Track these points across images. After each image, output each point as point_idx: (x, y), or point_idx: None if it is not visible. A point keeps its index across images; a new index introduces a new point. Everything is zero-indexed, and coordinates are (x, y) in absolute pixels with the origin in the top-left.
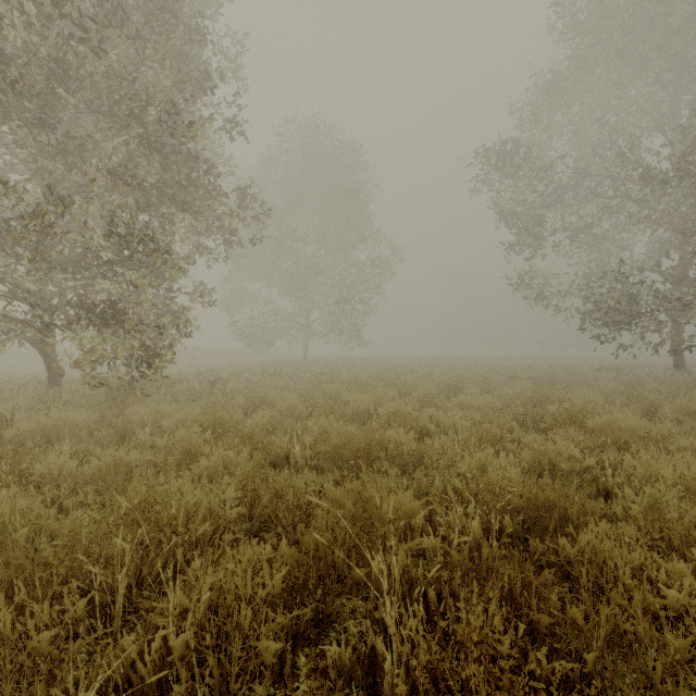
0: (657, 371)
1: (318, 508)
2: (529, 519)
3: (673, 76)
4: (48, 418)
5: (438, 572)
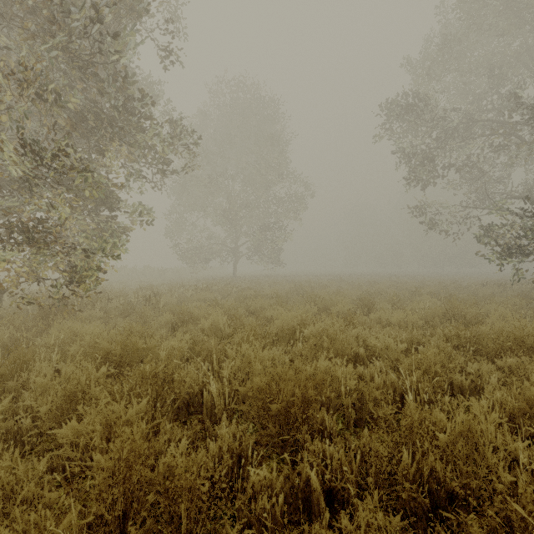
0: None
1: None
2: None
3: None
4: None
5: None
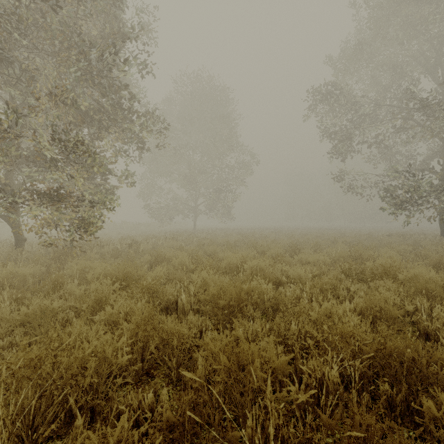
0: (428, 237)
1: (195, 364)
2: (378, 366)
3: (441, 39)
4: (2, 272)
5: (309, 433)
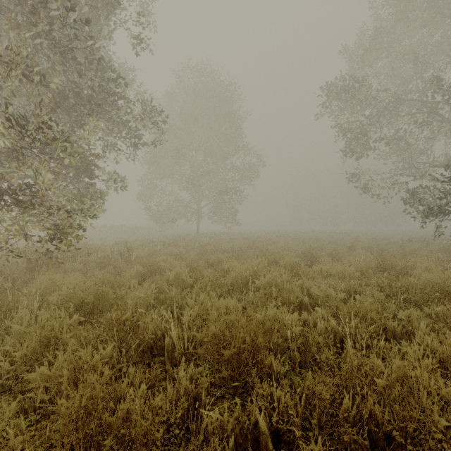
0: None
1: None
2: None
3: None
4: None
5: None
